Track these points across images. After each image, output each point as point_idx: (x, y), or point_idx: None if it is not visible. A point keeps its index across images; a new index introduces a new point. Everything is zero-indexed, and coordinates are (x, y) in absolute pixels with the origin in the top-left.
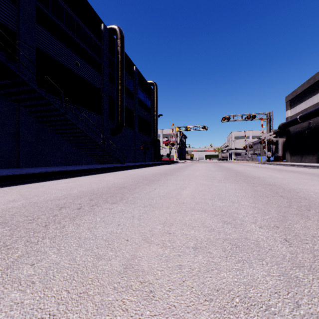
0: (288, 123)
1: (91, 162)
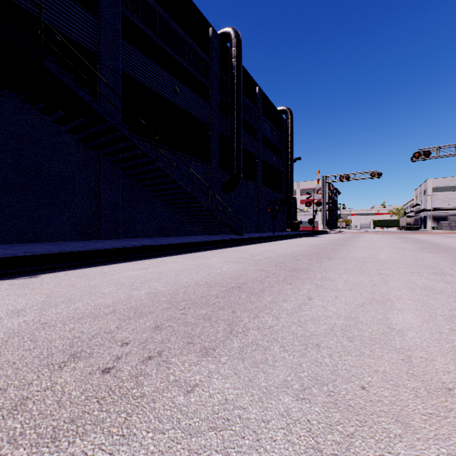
0: None
1: (195, 232)
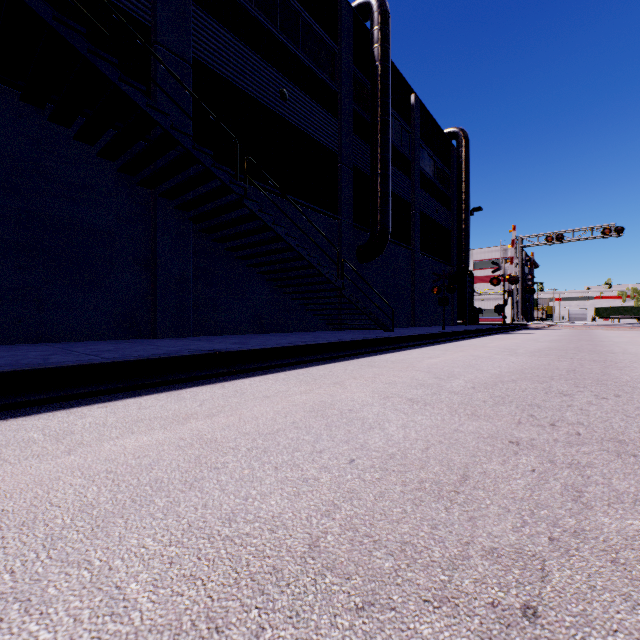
0: None
1: (314, 325)
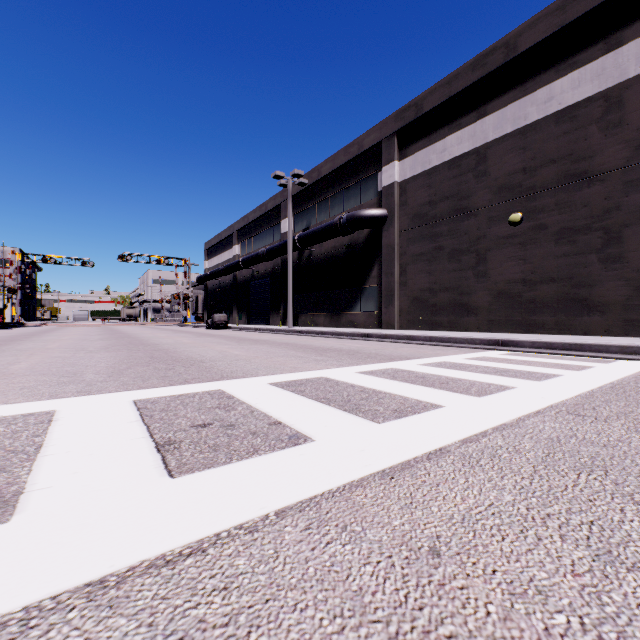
0: (203, 277)
1: None
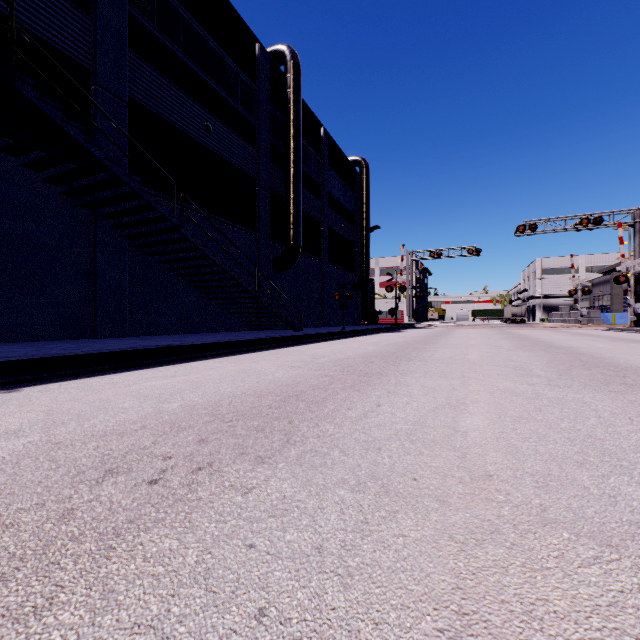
0: None
1: (236, 326)
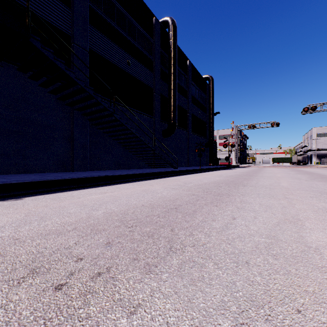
0: None
1: (143, 166)
